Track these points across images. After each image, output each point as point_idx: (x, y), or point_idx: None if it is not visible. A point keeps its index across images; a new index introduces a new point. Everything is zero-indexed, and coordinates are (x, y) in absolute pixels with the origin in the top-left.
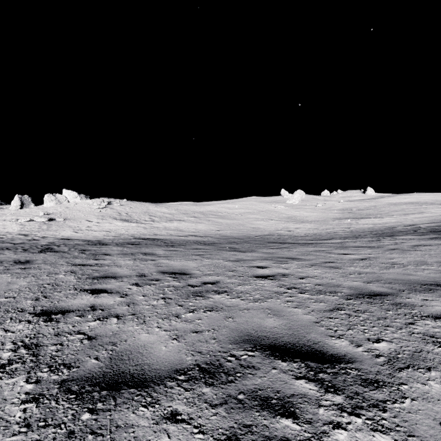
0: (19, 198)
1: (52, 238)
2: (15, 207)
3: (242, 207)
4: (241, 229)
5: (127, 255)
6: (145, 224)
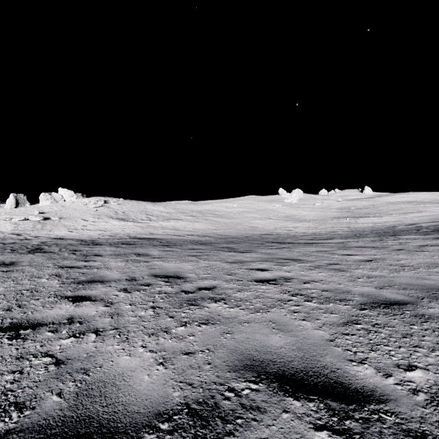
0: (14, 196)
1: (45, 238)
2: (10, 205)
3: (240, 206)
4: (239, 228)
5: (120, 256)
6: (142, 223)
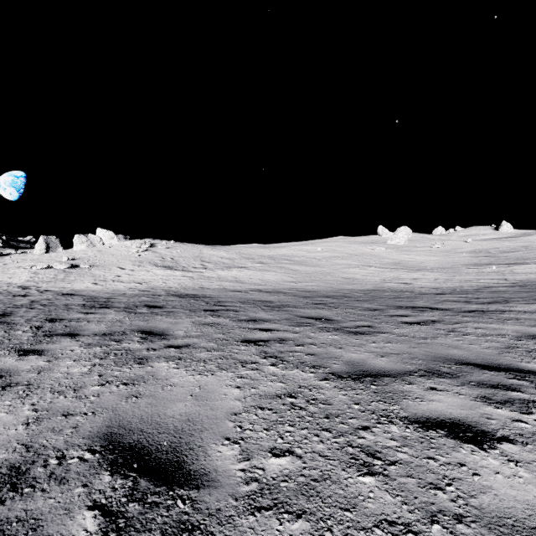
0: (44, 239)
1: (51, 293)
2: (39, 250)
3: (327, 250)
4: (328, 281)
5: (109, 337)
6: (194, 272)
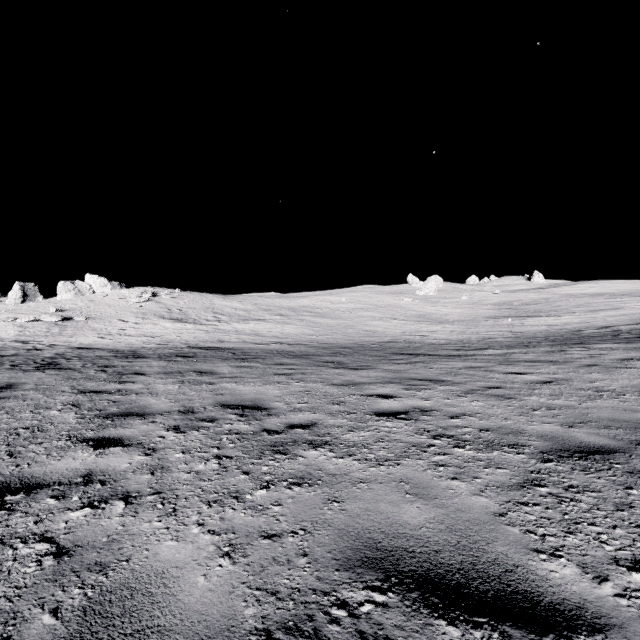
0: (20, 286)
1: (64, 347)
2: (14, 300)
3: (351, 301)
4: (350, 333)
5: (172, 374)
6: (207, 325)
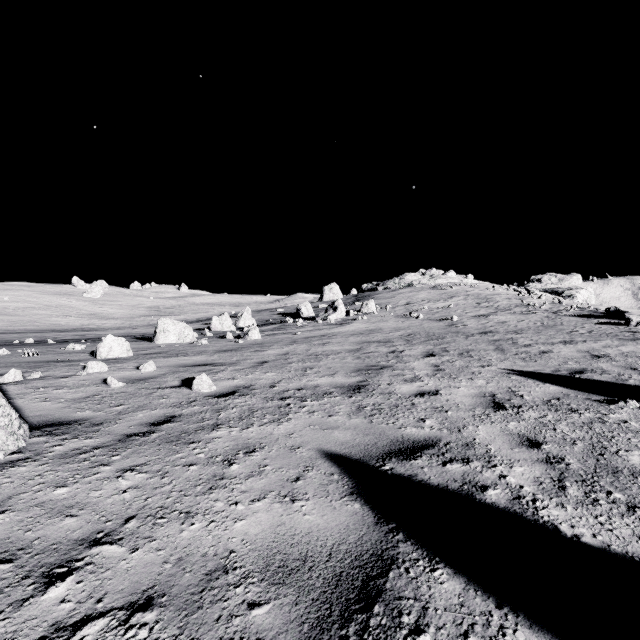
0: None
1: None
2: None
3: (17, 300)
4: (40, 326)
5: None
6: None
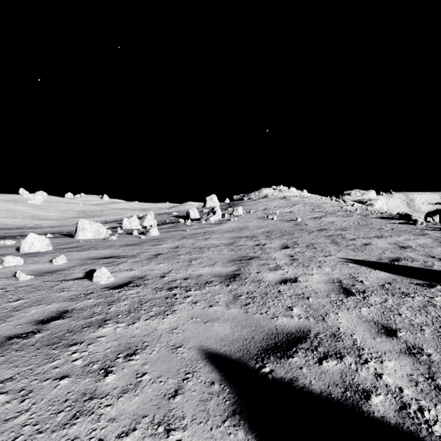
0: None
1: None
2: None
3: None
4: None
5: None
6: None
